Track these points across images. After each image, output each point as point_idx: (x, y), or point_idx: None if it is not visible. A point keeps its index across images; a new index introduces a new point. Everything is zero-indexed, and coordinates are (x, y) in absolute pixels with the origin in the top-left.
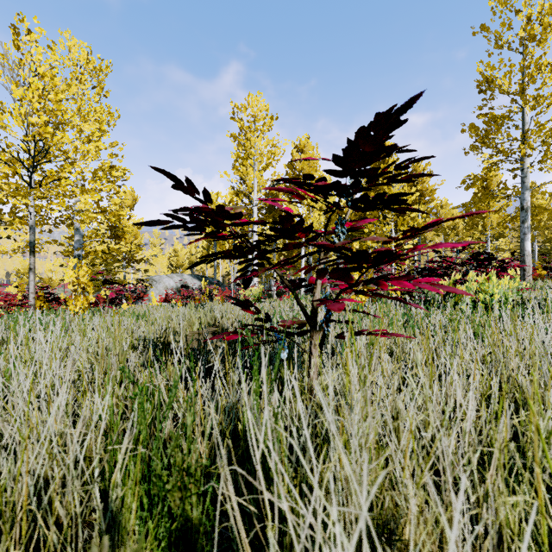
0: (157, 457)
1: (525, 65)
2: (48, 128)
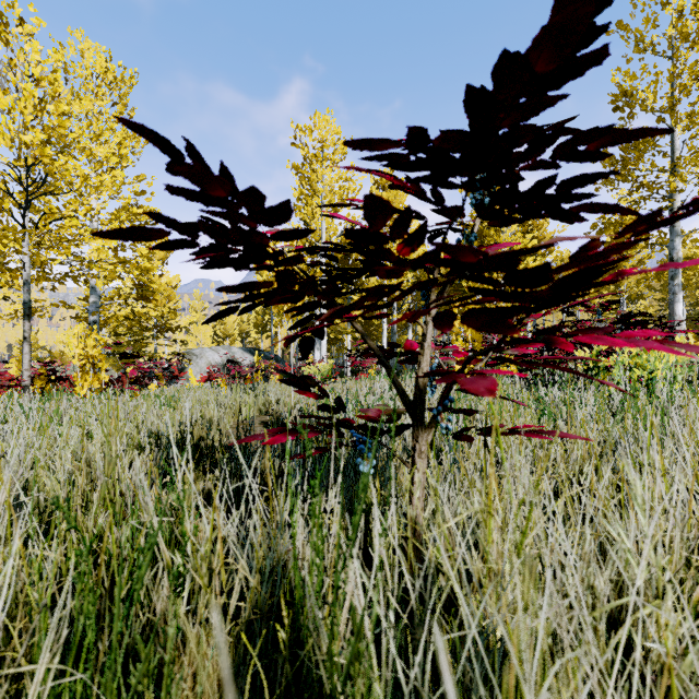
0: (111, 695)
1: (675, 74)
2: (47, 149)
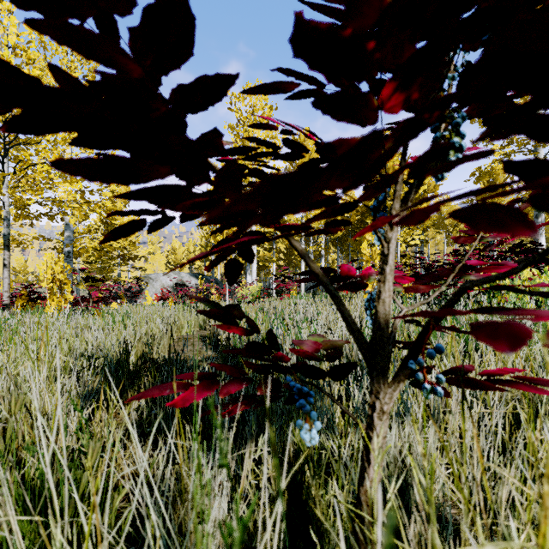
0: None
1: None
2: None
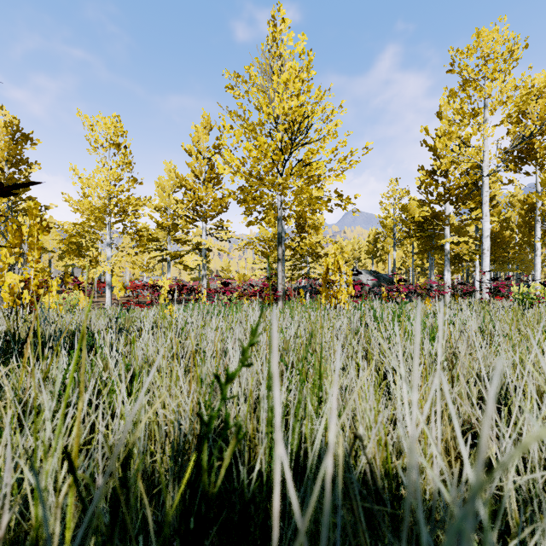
0: None
1: None
2: (302, 109)
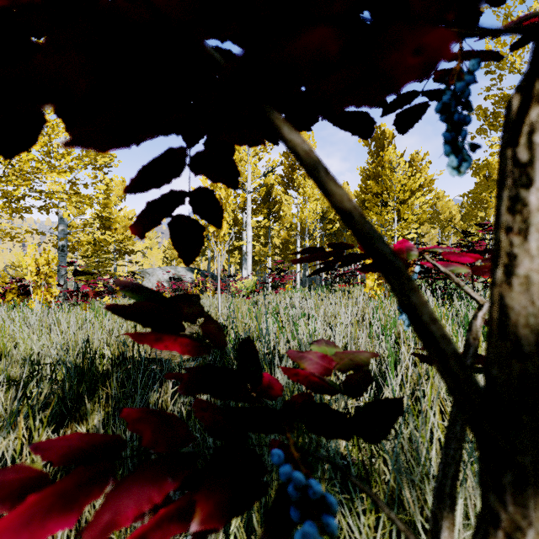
0: None
1: None
2: None
